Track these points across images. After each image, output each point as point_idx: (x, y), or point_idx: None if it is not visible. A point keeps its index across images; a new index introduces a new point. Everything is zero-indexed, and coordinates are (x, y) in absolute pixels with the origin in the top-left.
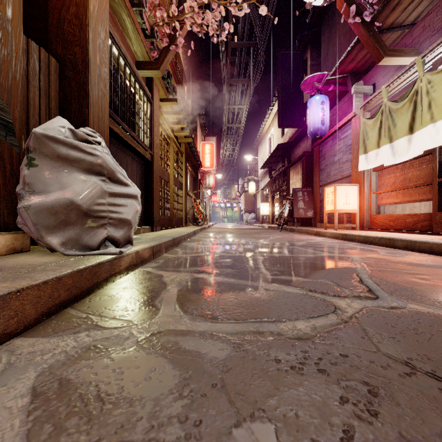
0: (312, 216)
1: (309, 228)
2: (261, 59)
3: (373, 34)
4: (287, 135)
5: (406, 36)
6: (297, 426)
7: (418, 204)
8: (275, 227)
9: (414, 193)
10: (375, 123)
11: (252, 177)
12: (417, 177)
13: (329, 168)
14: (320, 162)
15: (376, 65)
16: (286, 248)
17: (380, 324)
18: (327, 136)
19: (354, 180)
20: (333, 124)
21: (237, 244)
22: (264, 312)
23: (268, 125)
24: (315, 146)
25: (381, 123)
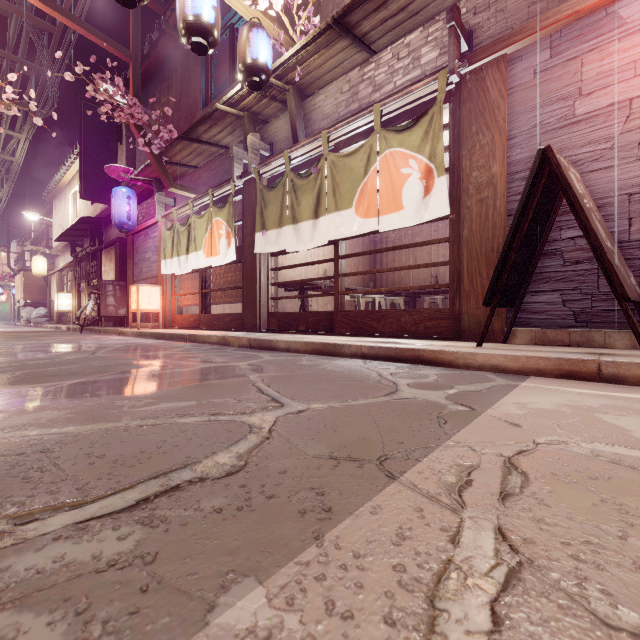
0: (125, 314)
1: (116, 328)
2: (52, 93)
3: (162, 166)
4: (99, 205)
5: (192, 173)
6: (21, 367)
7: (214, 306)
8: (78, 328)
9: (195, 299)
10: (171, 236)
11: (40, 249)
12: (197, 287)
13: (142, 264)
14: (134, 255)
15: (176, 182)
16: (66, 345)
17: (77, 358)
18: (139, 230)
19: (160, 281)
20: (147, 218)
21: (4, 345)
22: (20, 361)
23: (71, 176)
24: (129, 236)
25: (174, 238)
